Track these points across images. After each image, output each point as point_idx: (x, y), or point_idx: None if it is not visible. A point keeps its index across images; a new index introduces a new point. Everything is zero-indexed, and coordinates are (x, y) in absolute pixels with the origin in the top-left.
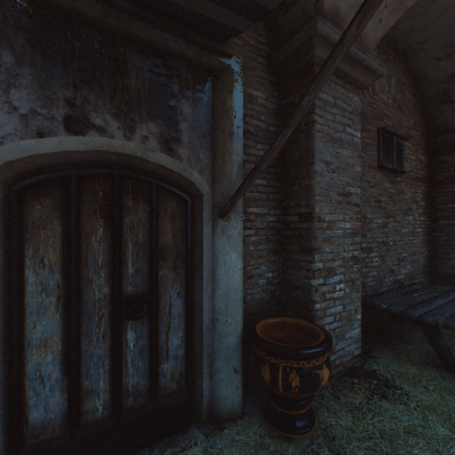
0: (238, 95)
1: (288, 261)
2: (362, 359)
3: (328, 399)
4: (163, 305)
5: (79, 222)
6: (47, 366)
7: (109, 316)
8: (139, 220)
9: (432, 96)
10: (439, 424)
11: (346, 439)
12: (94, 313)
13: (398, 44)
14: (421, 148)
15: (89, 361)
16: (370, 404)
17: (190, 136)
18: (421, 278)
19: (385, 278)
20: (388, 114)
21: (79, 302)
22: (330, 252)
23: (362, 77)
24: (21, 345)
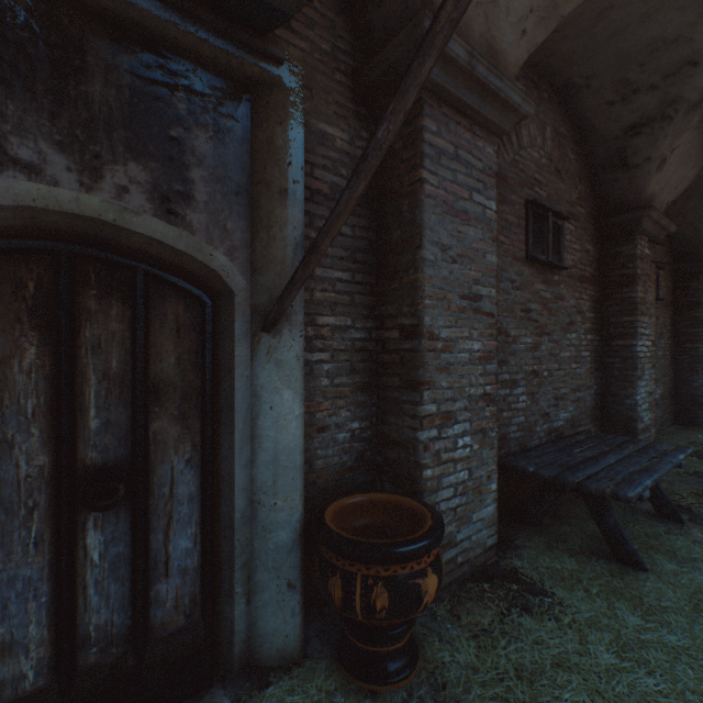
0: (295, 128)
1: (385, 402)
2: (499, 551)
3: (442, 621)
4: (158, 482)
5: None
6: None
7: (50, 505)
8: (112, 334)
9: (603, 157)
10: (602, 648)
11: (465, 684)
12: (17, 503)
13: (555, 76)
14: (589, 233)
15: (6, 591)
16: (505, 624)
17: (211, 192)
18: (589, 424)
19: (537, 426)
20: (541, 179)
21: None
22: (449, 388)
23: (497, 117)
24: None
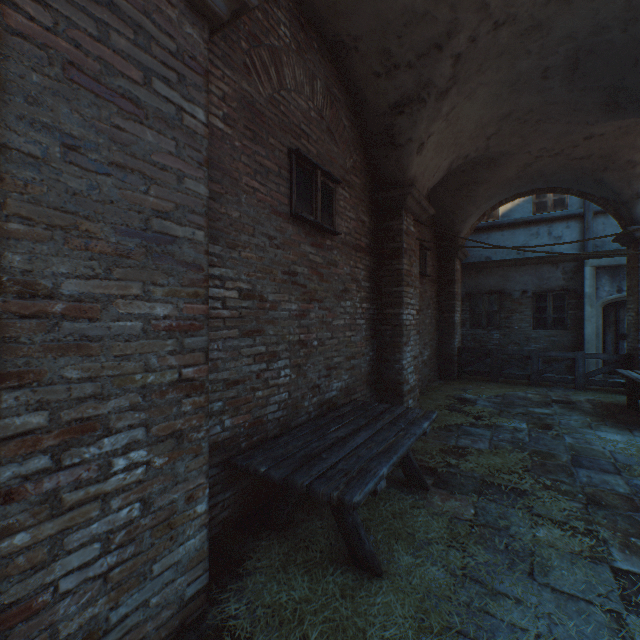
0: None
1: None
2: (217, 589)
3: None
4: None
5: None
6: None
7: None
8: None
9: (376, 132)
10: None
11: None
12: None
13: (325, 26)
14: (365, 205)
15: None
16: None
17: None
18: (365, 390)
19: (305, 400)
20: (311, 133)
21: None
22: (90, 379)
23: None
24: None
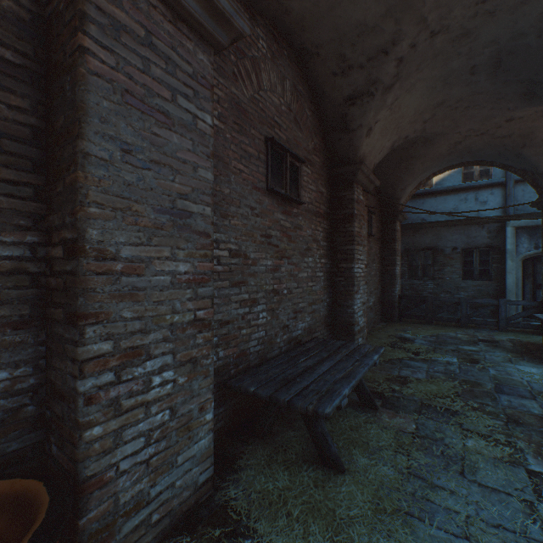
0: None
1: (52, 340)
2: (219, 480)
3: None
4: None
5: None
6: None
7: None
8: None
9: (332, 120)
10: None
11: None
12: None
13: (293, 37)
14: (323, 179)
15: None
16: None
17: None
18: (323, 330)
19: (278, 337)
20: (282, 124)
21: None
22: (138, 318)
23: (208, 22)
24: None
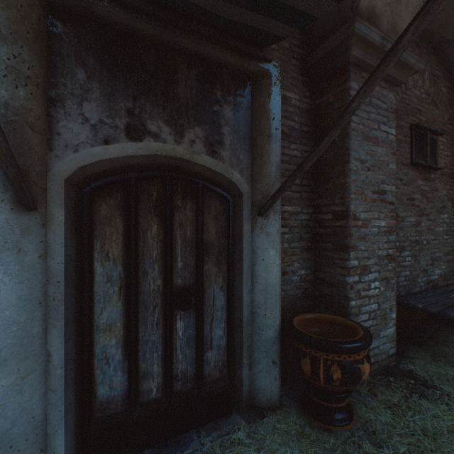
0: (276, 98)
1: (321, 258)
2: (396, 359)
3: (364, 396)
4: (207, 297)
5: (137, 220)
6: (112, 348)
7: (162, 305)
8: (187, 218)
9: None
10: None
11: (387, 433)
12: (149, 303)
13: (432, 36)
14: None
15: (145, 346)
16: (409, 403)
17: (232, 139)
18: None
19: (418, 278)
20: (421, 109)
21: (137, 292)
22: (365, 250)
23: (397, 74)
24: (91, 329)
